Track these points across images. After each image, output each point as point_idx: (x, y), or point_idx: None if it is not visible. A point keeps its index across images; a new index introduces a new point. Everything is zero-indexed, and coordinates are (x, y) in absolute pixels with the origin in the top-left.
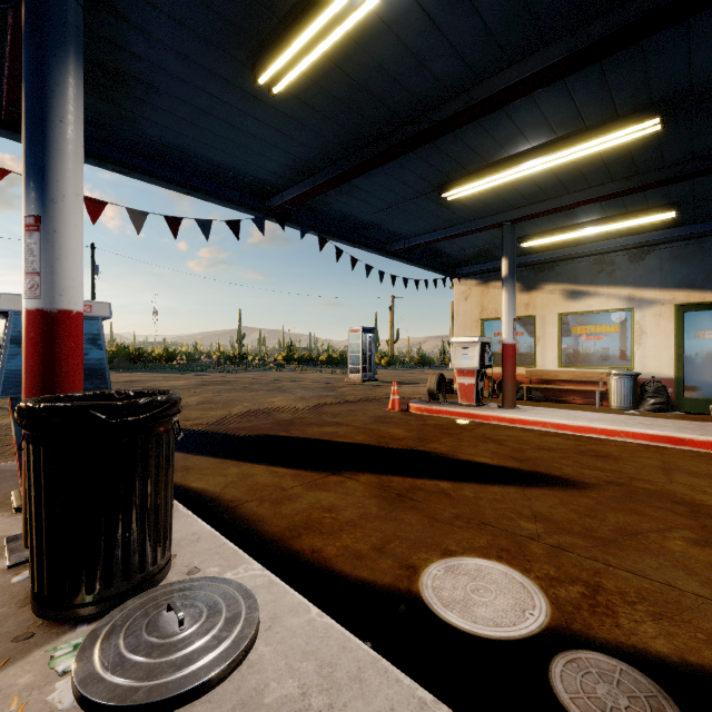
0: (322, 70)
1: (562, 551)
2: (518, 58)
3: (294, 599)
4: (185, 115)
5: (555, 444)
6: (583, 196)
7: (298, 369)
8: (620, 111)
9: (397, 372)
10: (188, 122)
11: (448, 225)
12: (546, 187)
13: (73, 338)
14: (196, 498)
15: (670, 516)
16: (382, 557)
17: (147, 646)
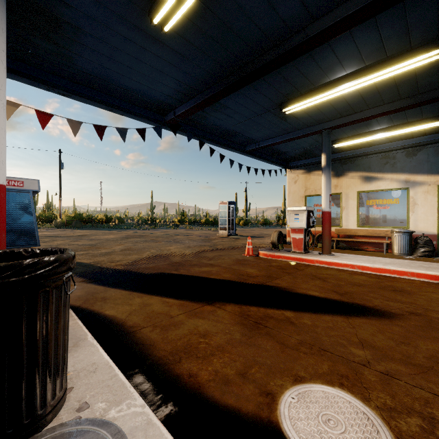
0: (199, 14)
1: (391, 378)
2: (343, 0)
3: None
4: (104, 51)
5: (362, 281)
6: (379, 110)
7: (187, 228)
8: (413, 44)
9: (249, 229)
10: (107, 58)
11: (285, 132)
12: (354, 104)
13: None
14: (106, 324)
15: None
16: (245, 383)
17: None
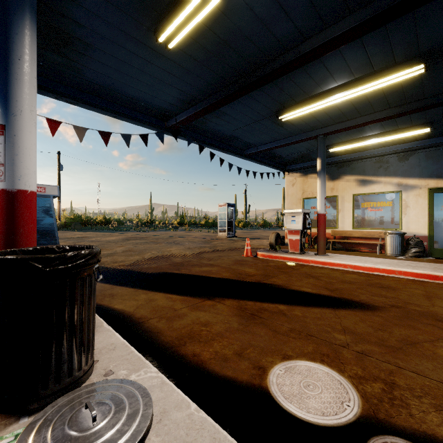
0: (200, 33)
1: (365, 356)
2: (331, 23)
3: (178, 396)
4: (111, 64)
5: (353, 279)
6: (370, 118)
7: (187, 230)
8: (397, 60)
9: (249, 231)
10: (114, 69)
11: (282, 137)
12: (346, 112)
13: (28, 209)
14: (117, 316)
15: (436, 330)
16: (241, 360)
17: (67, 439)
